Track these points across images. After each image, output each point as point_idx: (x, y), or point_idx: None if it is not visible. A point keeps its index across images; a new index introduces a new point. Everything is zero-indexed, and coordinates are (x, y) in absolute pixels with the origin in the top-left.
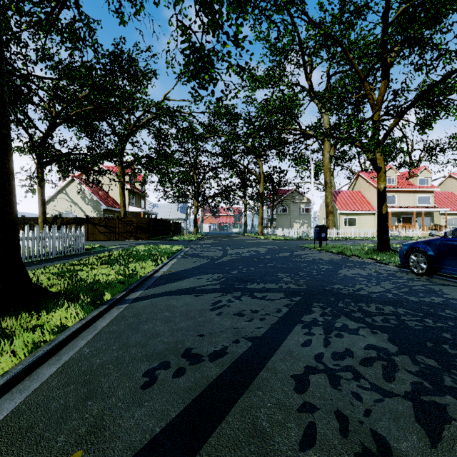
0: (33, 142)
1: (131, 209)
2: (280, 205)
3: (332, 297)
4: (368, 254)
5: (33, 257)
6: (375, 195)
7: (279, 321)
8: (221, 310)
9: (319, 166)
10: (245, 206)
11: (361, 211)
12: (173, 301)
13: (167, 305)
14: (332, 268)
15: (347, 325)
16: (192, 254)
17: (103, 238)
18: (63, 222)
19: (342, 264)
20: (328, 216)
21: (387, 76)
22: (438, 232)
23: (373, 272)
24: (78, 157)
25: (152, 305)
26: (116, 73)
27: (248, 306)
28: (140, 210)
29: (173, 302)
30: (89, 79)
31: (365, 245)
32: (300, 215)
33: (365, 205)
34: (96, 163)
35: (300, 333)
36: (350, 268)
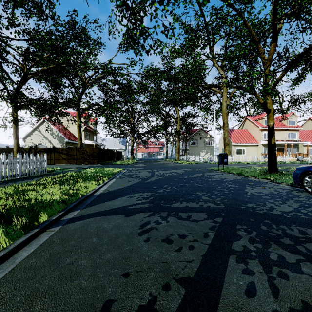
0: (7, 90)
1: (86, 142)
2: (191, 139)
3: (251, 217)
4: (262, 175)
5: (1, 178)
6: (258, 132)
7: (210, 251)
8: (149, 235)
9: (218, 112)
10: (167, 140)
11: (248, 144)
12: (104, 223)
13: (97, 228)
14: (238, 187)
15: (283, 257)
16: (128, 175)
17: (65, 163)
18: (36, 151)
19: (245, 183)
20: (225, 147)
21: (276, 40)
22: (302, 158)
23: (273, 190)
24: (44, 103)
25: (83, 227)
26: (71, 39)
27: (175, 229)
28: (92, 143)
29: (104, 224)
30: (48, 41)
31: (255, 168)
32: (205, 146)
33: (251, 139)
34: (56, 106)
35: (238, 271)
36: (253, 187)
